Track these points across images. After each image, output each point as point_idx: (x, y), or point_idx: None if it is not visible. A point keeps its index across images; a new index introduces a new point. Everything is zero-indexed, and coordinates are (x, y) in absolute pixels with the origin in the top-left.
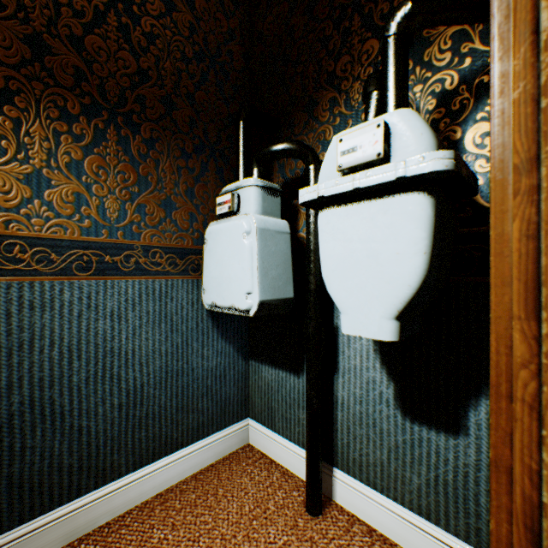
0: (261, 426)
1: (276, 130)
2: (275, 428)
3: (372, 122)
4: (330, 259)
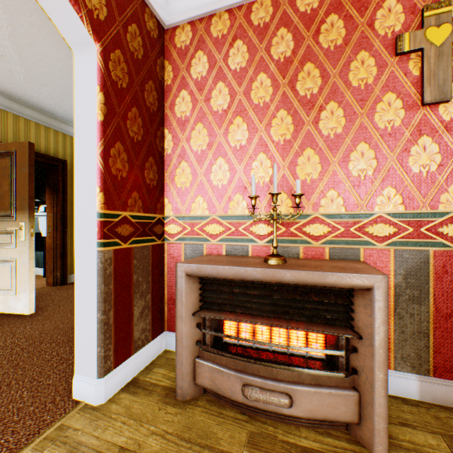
0: (37, 268)
1: (40, 190)
2: (40, 267)
3: (44, 207)
4: (41, 225)
